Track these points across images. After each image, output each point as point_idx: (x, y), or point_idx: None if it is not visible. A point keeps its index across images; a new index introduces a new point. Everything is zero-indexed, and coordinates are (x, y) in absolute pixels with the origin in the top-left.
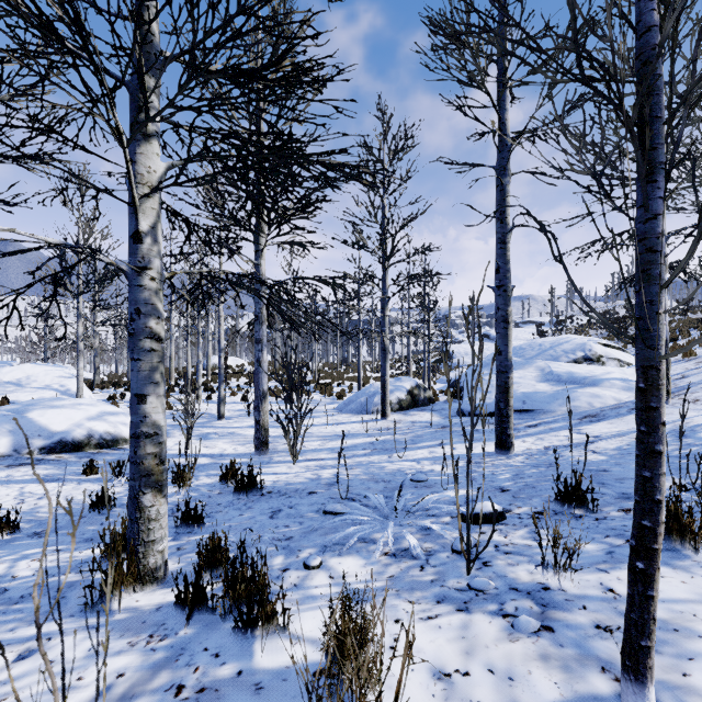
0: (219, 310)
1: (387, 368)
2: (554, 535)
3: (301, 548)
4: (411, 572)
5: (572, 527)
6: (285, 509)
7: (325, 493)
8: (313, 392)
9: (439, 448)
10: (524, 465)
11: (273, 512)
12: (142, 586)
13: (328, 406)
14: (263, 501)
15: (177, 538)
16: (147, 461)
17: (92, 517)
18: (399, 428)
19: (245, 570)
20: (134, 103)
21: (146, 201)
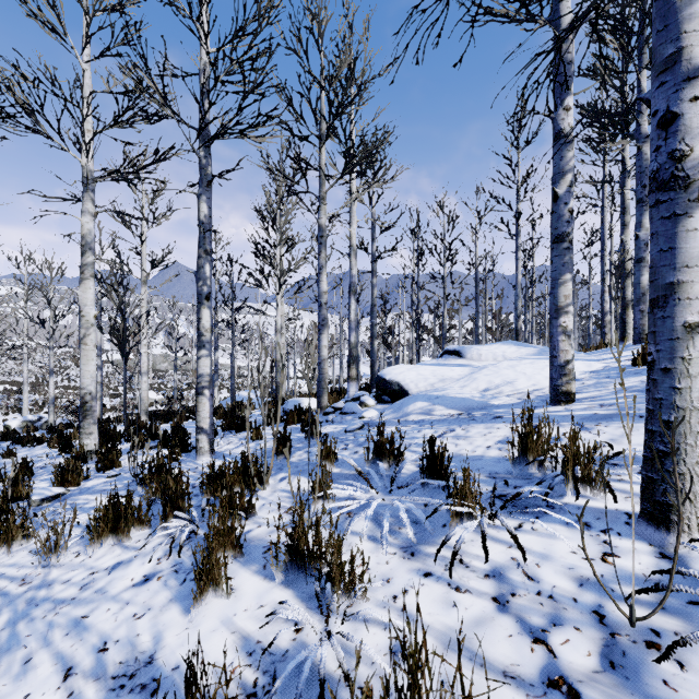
0: None
1: None
2: None
3: None
4: None
5: None
6: None
7: None
8: None
9: None
10: None
11: None
12: None
13: None
14: None
15: None
16: None
17: None
18: None
19: None
20: None
21: None
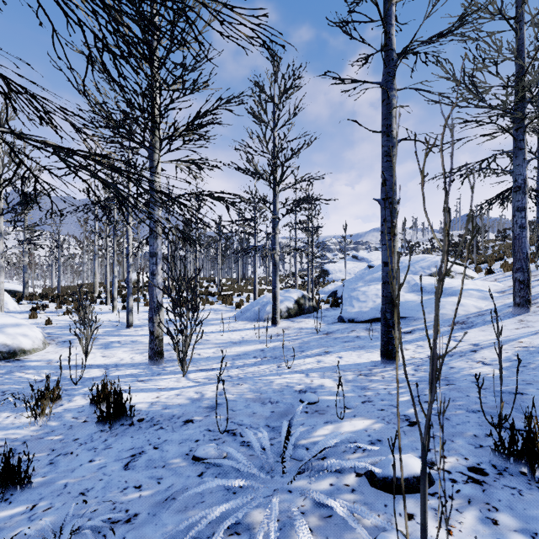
0: (128, 230)
1: (277, 280)
2: None
3: None
4: None
5: None
6: (148, 451)
7: (202, 421)
8: (216, 302)
9: (325, 356)
10: (419, 380)
11: (132, 457)
12: None
13: (228, 314)
14: (128, 436)
15: None
16: None
17: None
18: (288, 334)
19: None
20: None
21: None
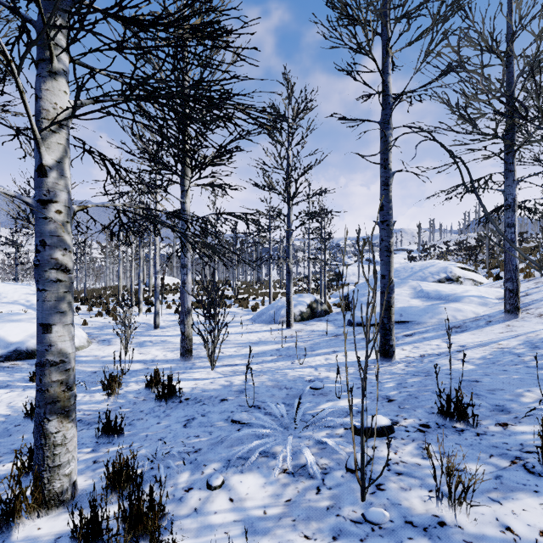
0: (155, 240)
1: (291, 287)
2: (448, 468)
3: (206, 463)
4: (308, 495)
5: (456, 442)
6: (198, 417)
7: (234, 400)
8: (233, 305)
9: (333, 355)
10: (405, 373)
11: (187, 421)
12: (46, 510)
13: (244, 317)
14: (180, 409)
15: (96, 449)
16: (52, 388)
17: (26, 425)
18: (301, 336)
19: (141, 504)
20: (40, 41)
21: (51, 136)
